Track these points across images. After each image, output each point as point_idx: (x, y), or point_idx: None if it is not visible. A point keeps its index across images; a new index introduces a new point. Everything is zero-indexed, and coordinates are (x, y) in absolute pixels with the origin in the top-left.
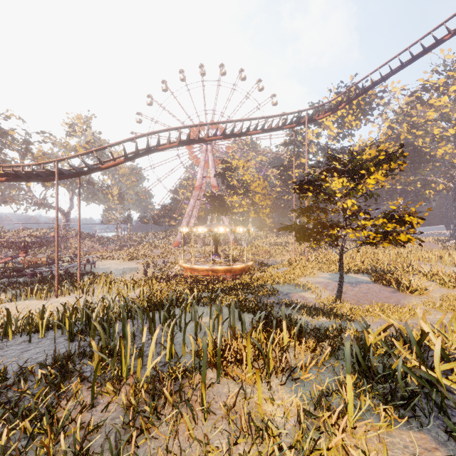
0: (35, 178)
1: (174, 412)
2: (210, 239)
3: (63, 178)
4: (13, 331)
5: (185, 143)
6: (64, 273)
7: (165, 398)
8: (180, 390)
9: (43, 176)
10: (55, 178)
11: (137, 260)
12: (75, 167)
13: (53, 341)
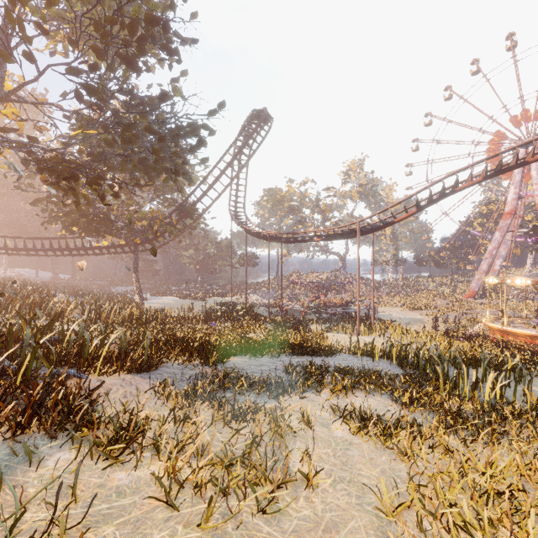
0: (340, 237)
1: (518, 421)
2: (533, 291)
3: (361, 235)
4: (357, 352)
5: (494, 174)
6: (355, 315)
7: (505, 417)
8: (519, 417)
9: (346, 235)
10: (357, 236)
11: (419, 310)
12: (371, 225)
13: (387, 365)
